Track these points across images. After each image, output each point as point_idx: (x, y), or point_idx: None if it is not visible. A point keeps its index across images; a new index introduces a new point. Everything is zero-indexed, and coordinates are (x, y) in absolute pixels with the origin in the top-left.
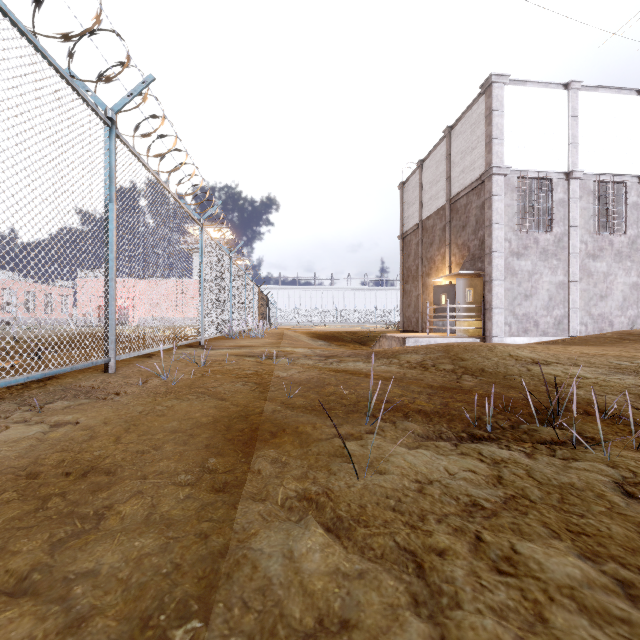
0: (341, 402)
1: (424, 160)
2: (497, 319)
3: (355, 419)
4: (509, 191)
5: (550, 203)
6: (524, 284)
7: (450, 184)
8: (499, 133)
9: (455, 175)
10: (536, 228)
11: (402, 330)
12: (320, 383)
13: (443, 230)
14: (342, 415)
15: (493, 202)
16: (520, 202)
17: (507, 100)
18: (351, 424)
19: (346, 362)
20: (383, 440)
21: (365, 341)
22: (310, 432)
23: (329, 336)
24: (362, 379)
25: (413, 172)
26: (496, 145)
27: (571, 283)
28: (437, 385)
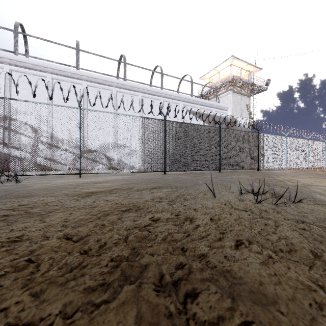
0: None
1: None
2: None
3: None
4: None
5: None
6: None
7: None
8: None
9: None
10: None
11: None
12: None
13: None
14: None
15: None
16: None
17: None
18: None
19: None
20: None
21: None
22: None
23: None
24: None
25: None
26: None
27: None
28: None
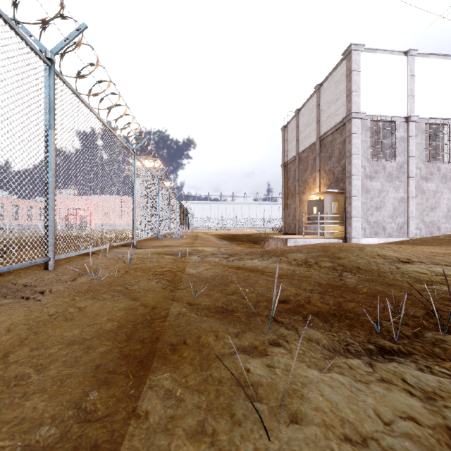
0: (242, 302)
1: (300, 109)
2: (355, 225)
3: (257, 324)
4: (364, 130)
5: (394, 139)
6: (375, 199)
7: (319, 126)
8: (357, 87)
9: (323, 119)
10: (383, 158)
11: (284, 233)
12: (223, 280)
13: (314, 160)
14: (244, 319)
15: (352, 138)
16: (372, 138)
17: (362, 63)
18: (254, 332)
19: (245, 260)
20: (290, 357)
21: (257, 241)
22: (212, 344)
23: (231, 237)
24: (259, 276)
25: (292, 118)
26: (354, 96)
27: (409, 198)
28: (324, 283)
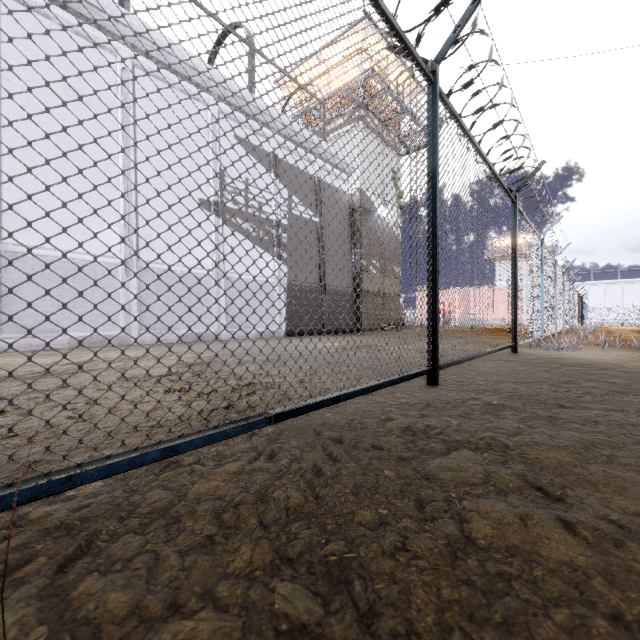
0: None
1: None
2: None
3: None
4: None
5: None
6: None
7: None
8: None
9: None
10: None
11: None
12: None
13: None
14: None
15: None
16: None
17: None
18: None
19: None
20: None
21: None
22: None
23: None
24: None
25: None
26: None
27: None
28: None
